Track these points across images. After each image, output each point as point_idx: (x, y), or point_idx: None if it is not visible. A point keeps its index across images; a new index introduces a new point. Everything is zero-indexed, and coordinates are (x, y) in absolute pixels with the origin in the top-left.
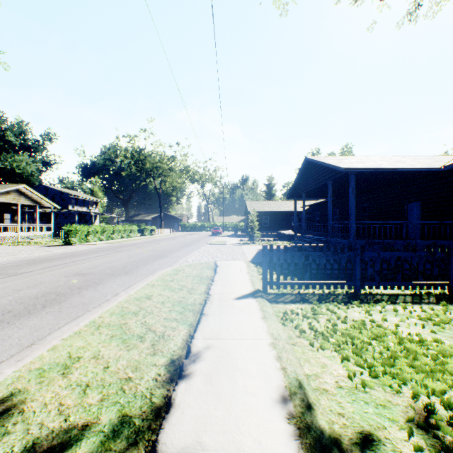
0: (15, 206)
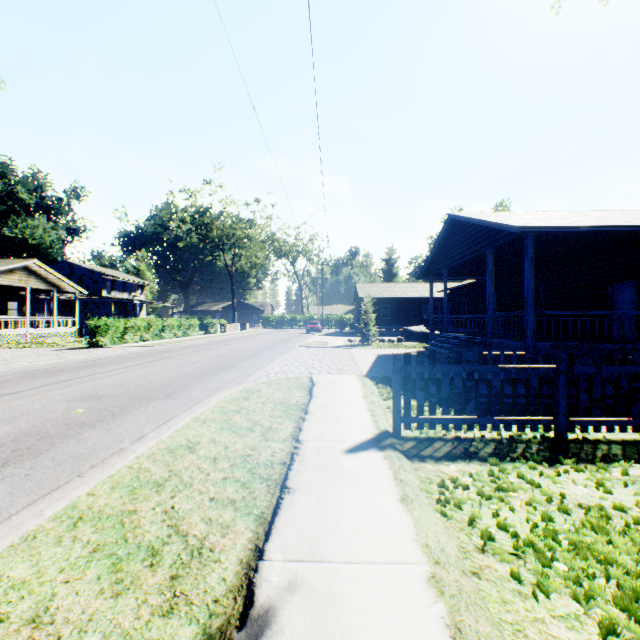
0: (23, 291)
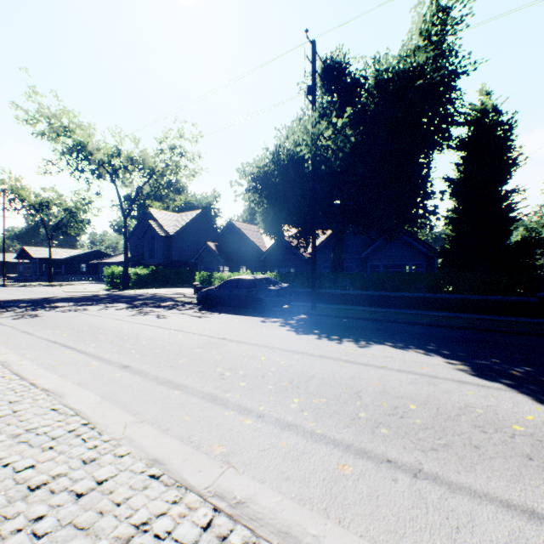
0: None
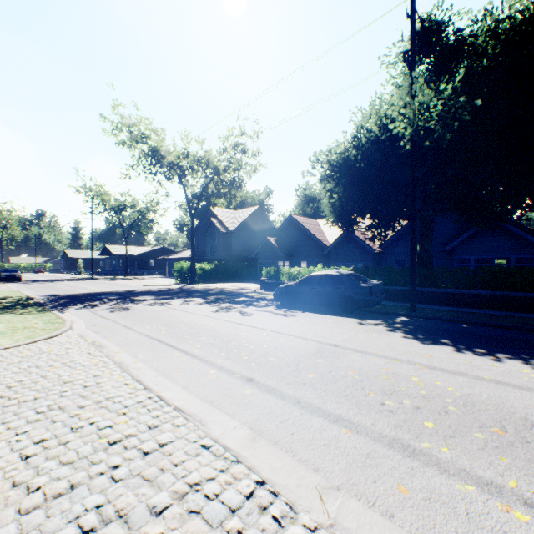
0: None
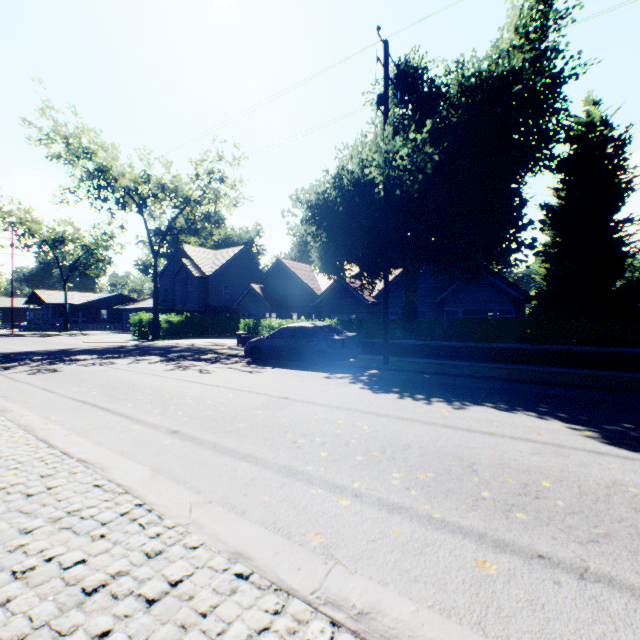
0: None
